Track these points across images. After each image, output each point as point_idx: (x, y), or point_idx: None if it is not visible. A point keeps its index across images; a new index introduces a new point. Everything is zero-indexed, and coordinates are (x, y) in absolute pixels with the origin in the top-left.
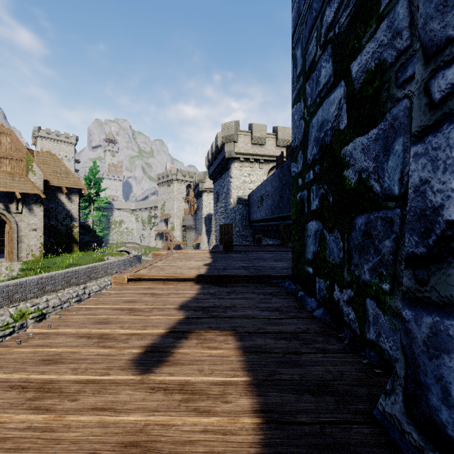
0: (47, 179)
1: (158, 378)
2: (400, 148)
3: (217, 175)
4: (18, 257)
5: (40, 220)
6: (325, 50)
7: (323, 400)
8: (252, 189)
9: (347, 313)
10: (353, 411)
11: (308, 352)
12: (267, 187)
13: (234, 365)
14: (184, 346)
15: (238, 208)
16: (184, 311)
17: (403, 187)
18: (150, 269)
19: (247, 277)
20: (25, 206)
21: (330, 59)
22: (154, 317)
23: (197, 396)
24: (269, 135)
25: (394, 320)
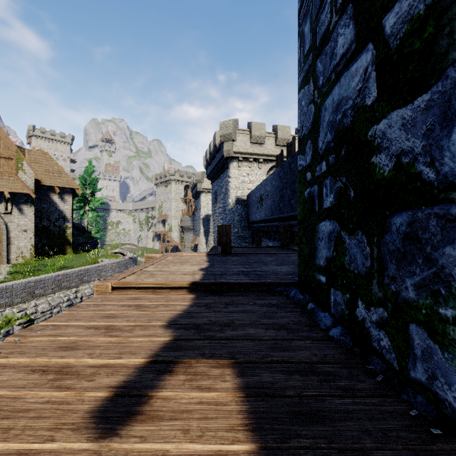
0: (38, 178)
1: (123, 446)
2: None
3: (215, 175)
4: (7, 259)
5: (30, 220)
6: (344, 12)
7: None
8: (251, 189)
9: (377, 338)
10: None
11: (331, 395)
12: (266, 187)
13: (233, 420)
14: (167, 386)
15: (237, 209)
16: (172, 330)
17: None
18: (139, 275)
19: (248, 285)
20: (15, 206)
21: (351, 22)
22: (134, 339)
23: None
24: (268, 134)
25: None
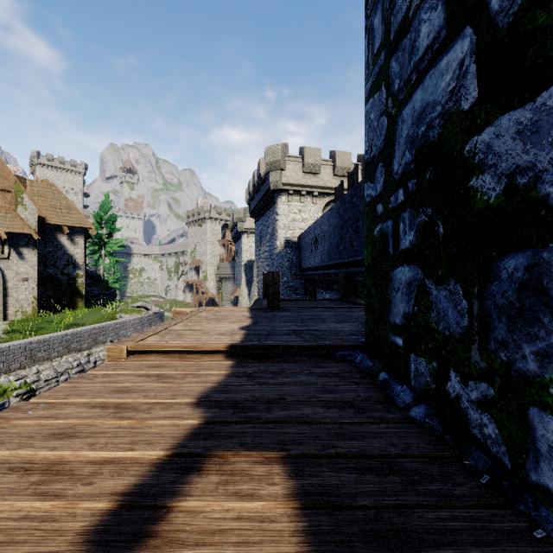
0: (42, 215)
1: None
2: None
3: (260, 212)
4: (3, 315)
5: (32, 267)
6: None
7: None
8: (304, 229)
9: (478, 424)
10: None
11: (420, 505)
12: (322, 226)
13: (285, 546)
14: (194, 492)
15: (286, 253)
16: (202, 410)
17: None
18: (164, 335)
19: (301, 348)
20: (13, 250)
21: (440, 2)
22: (152, 422)
23: None
24: (324, 162)
25: None
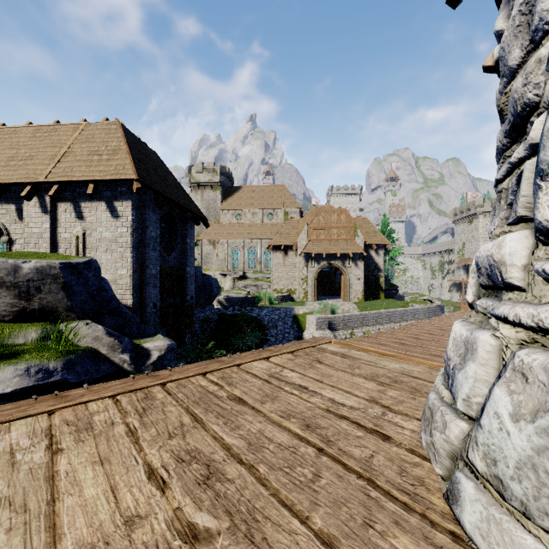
0: (366, 241)
1: None
2: None
3: None
4: (349, 298)
5: (361, 272)
6: None
7: None
8: None
9: None
10: None
11: None
12: None
13: None
14: None
15: None
16: None
17: None
18: None
19: None
20: (353, 262)
21: None
22: None
23: None
24: None
25: None
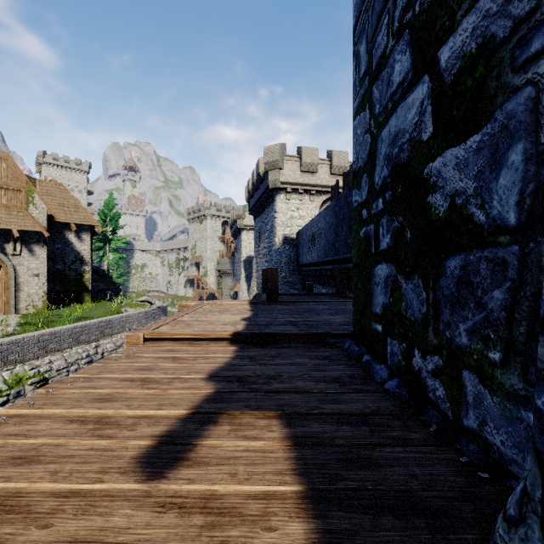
0: (52, 214)
1: (172, 487)
2: (519, 158)
3: (259, 209)
4: (15, 308)
5: (42, 263)
6: (401, 37)
7: (411, 525)
8: (302, 226)
9: (432, 388)
10: (457, 543)
11: (382, 445)
12: (319, 224)
13: (280, 466)
14: (212, 435)
15: (284, 250)
16: (213, 383)
17: (524, 214)
18: (174, 325)
19: (297, 336)
20: (25, 247)
21: (408, 49)
22: (174, 391)
23: (227, 519)
24: (321, 161)
25: (508, 405)
